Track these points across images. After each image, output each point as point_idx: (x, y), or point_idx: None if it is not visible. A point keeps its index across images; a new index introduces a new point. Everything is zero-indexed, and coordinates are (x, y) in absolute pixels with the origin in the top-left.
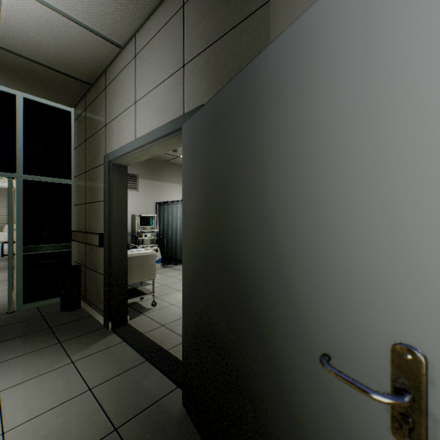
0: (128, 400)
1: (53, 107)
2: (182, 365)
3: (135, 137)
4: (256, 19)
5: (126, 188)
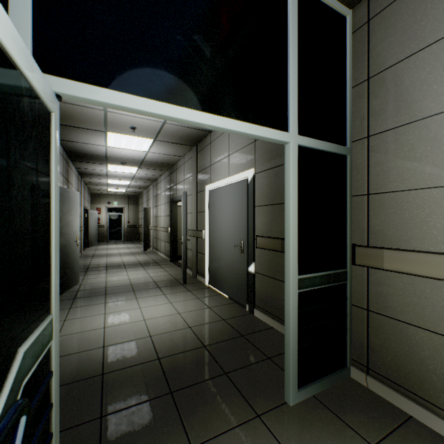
0: None
1: None
2: None
3: None
4: None
5: None
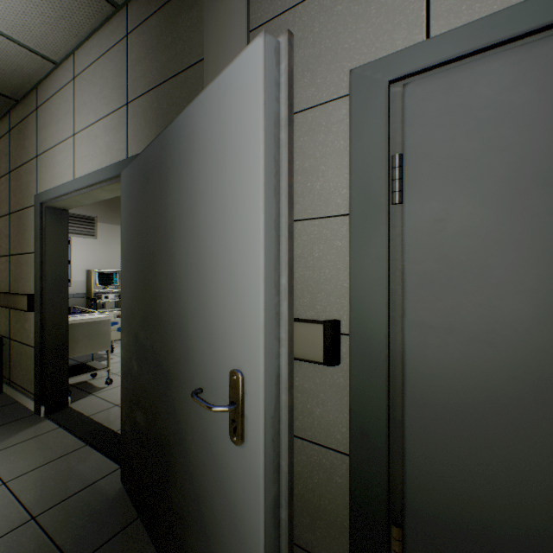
0: (55, 487)
1: None
2: (121, 439)
3: (74, 176)
4: (195, 73)
5: (66, 237)
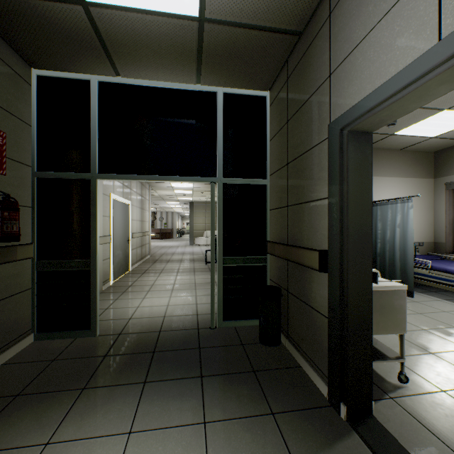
0: None
1: (248, 96)
2: None
3: (439, 35)
4: None
5: (368, 172)
